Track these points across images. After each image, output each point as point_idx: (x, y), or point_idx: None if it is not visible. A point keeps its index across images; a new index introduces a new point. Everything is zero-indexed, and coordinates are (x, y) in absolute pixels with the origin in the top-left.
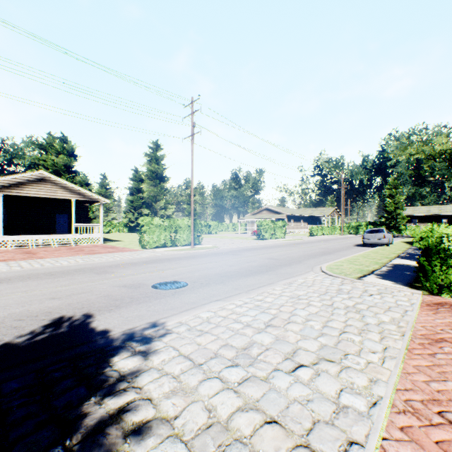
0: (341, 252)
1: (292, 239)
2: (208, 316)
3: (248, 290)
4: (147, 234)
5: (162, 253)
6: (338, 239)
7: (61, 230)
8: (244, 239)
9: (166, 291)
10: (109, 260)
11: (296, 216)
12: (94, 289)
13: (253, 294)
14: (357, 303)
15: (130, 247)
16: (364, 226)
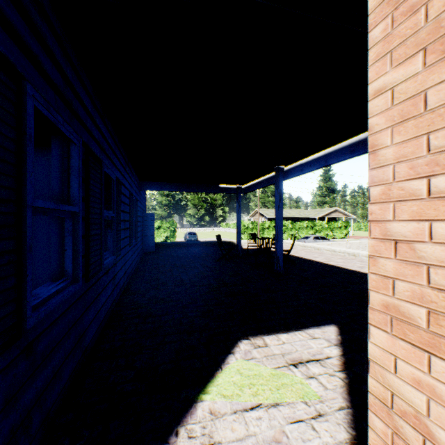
0: None
1: None
2: None
3: None
4: None
5: None
6: None
7: None
8: None
9: None
10: None
11: None
12: None
13: None
14: None
15: None
16: None
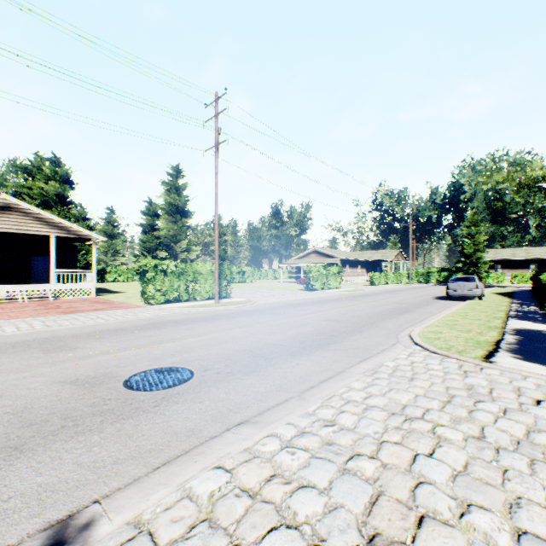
0: (423, 308)
1: (350, 290)
2: (214, 492)
3: (303, 391)
4: (153, 284)
5: (170, 312)
6: (409, 290)
7: (40, 278)
8: (287, 290)
9: (146, 395)
10: (86, 323)
11: (352, 260)
12: (8, 392)
13: (314, 401)
14: (531, 429)
15: (130, 302)
16: (437, 273)
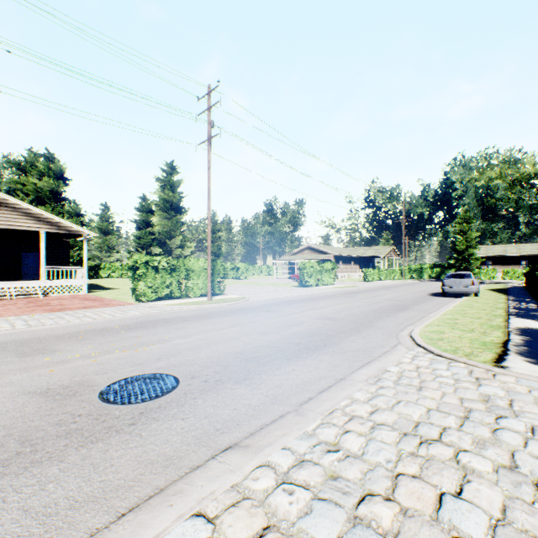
0: (420, 306)
1: (344, 286)
2: None
3: (301, 404)
4: (144, 281)
5: (161, 310)
6: (403, 286)
7: (30, 275)
8: (281, 286)
9: (123, 409)
10: (71, 323)
11: (345, 257)
12: None
13: (313, 417)
14: None
15: (121, 299)
16: (429, 269)
